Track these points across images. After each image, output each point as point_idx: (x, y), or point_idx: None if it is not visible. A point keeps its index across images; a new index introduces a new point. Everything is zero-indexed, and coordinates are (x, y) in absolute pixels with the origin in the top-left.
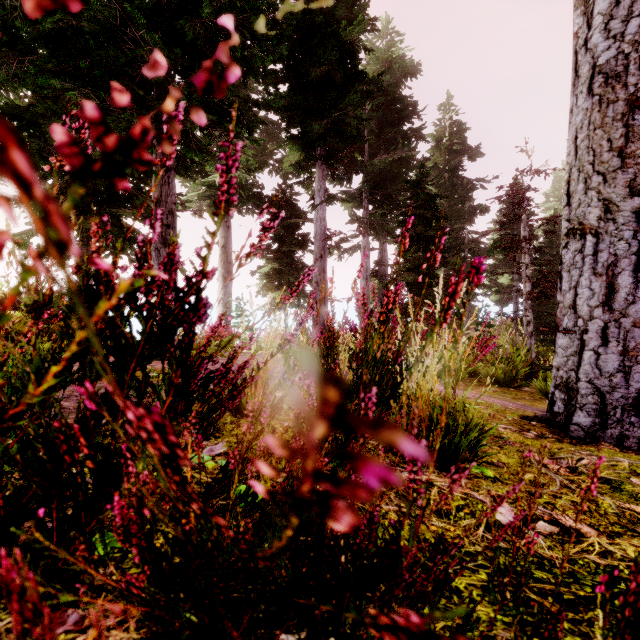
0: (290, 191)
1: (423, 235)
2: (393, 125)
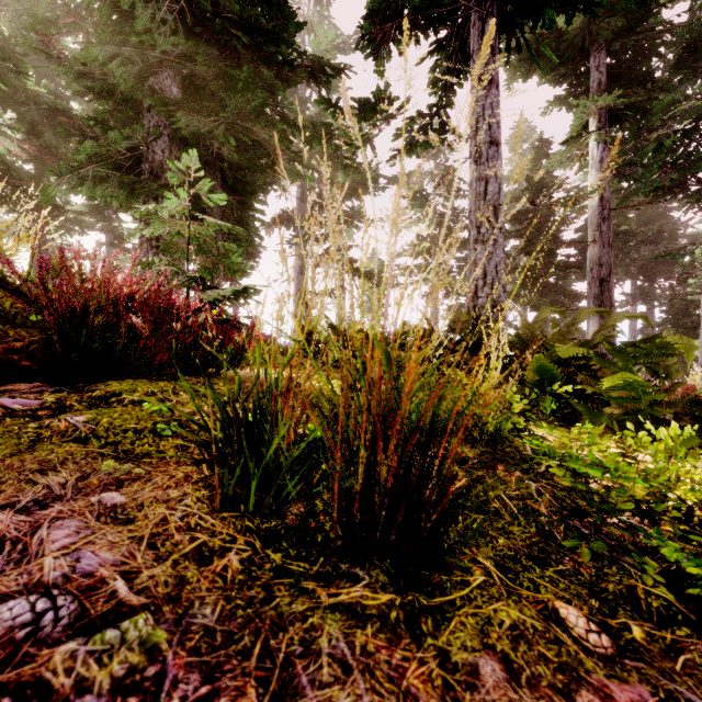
0: (569, 281)
1: (680, 321)
2: (660, 216)
